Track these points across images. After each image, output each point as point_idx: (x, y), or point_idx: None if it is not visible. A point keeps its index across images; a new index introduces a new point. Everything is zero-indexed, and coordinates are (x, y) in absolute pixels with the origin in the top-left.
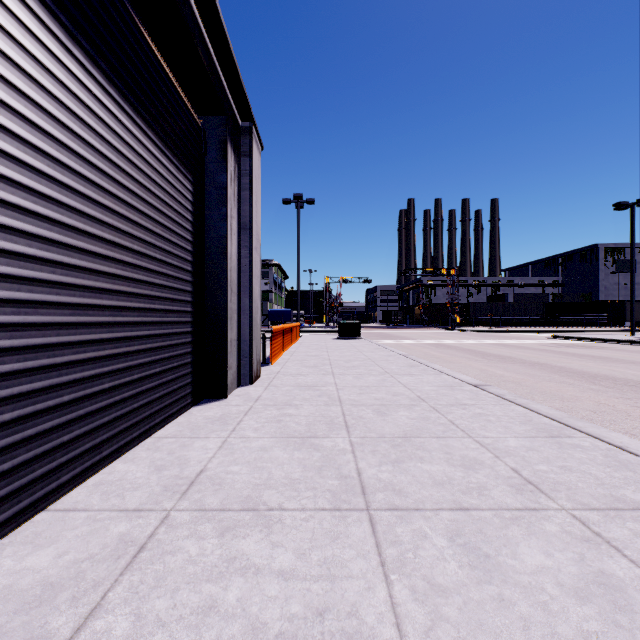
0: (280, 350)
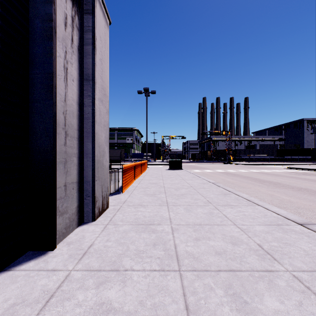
0: (132, 179)
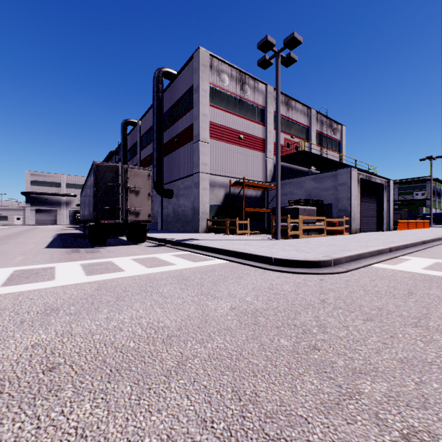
0: (405, 228)
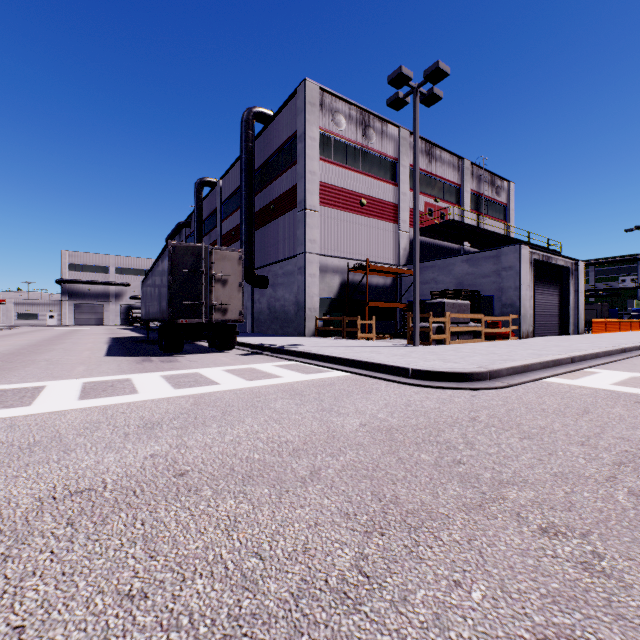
0: (601, 331)
